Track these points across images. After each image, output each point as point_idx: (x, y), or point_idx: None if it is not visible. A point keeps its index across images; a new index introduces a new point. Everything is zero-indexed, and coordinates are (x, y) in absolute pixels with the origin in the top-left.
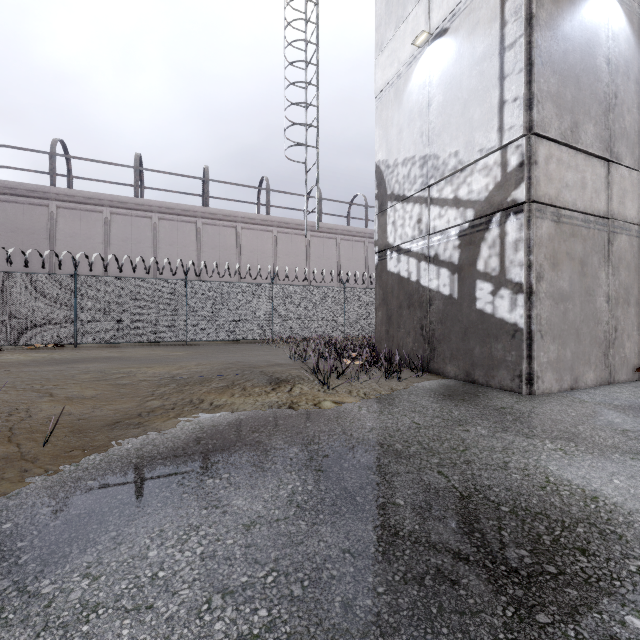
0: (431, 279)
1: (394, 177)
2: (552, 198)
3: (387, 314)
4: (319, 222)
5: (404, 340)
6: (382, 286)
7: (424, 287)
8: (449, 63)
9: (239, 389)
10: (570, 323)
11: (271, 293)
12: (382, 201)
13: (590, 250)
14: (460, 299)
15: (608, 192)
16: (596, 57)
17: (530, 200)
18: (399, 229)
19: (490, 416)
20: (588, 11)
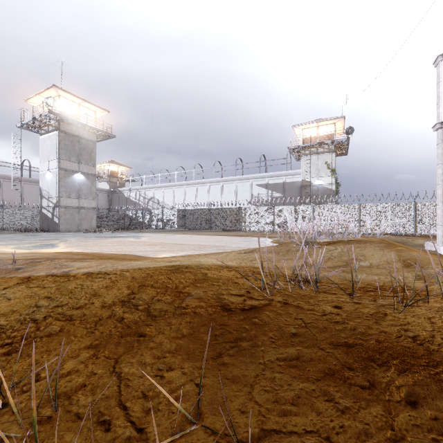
0: (49, 215)
1: (43, 192)
2: (64, 205)
3: (42, 221)
4: (29, 178)
5: (45, 226)
6: (41, 215)
7: (48, 216)
8: (51, 178)
9: (3, 233)
10: (69, 223)
11: (2, 212)
12: (41, 196)
13: (74, 212)
14: (53, 219)
15: (79, 203)
16: (76, 183)
17: (59, 206)
18: (44, 203)
19: (46, 233)
20: (73, 177)
